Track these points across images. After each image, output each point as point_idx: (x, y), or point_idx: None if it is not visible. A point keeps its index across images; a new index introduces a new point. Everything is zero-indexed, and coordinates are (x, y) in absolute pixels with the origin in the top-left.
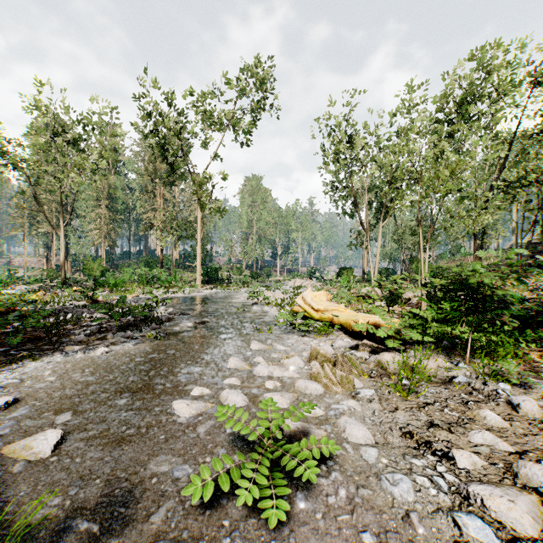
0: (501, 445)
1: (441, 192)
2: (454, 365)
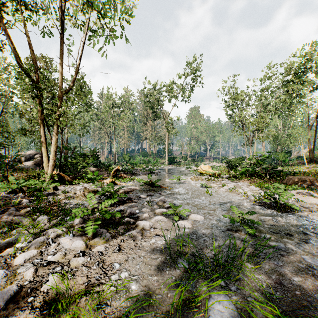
0: (213, 184)
1: (250, 131)
2: (227, 180)
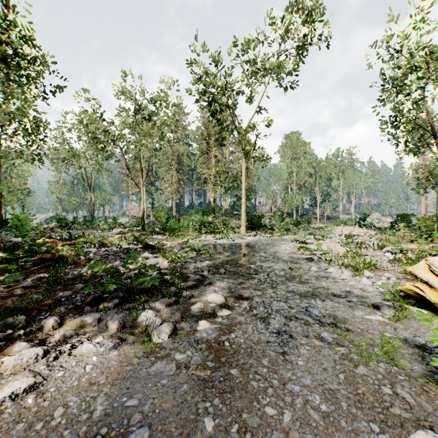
0: None
1: None
2: None
